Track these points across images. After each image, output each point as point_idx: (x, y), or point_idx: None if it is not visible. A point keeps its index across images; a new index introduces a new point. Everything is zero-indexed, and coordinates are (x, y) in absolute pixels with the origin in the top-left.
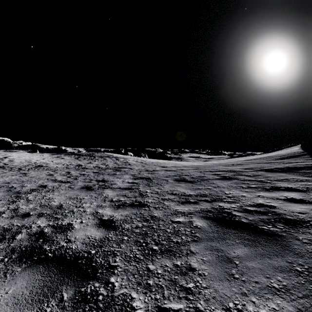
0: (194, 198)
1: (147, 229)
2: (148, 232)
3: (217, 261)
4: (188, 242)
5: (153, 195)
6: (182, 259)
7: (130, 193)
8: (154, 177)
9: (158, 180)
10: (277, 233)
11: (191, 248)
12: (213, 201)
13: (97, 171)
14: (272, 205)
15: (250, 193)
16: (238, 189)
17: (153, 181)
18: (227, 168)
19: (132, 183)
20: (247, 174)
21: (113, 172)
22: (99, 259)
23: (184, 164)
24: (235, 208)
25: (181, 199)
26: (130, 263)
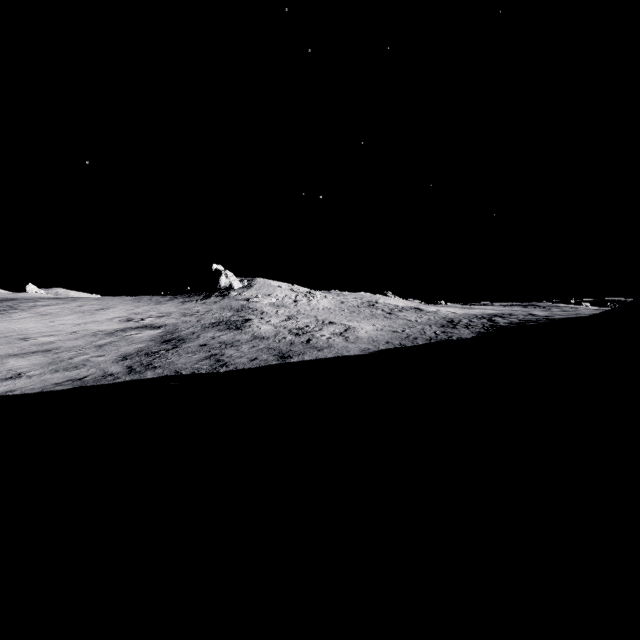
0: None
1: None
2: None
3: None
4: None
5: None
6: None
7: None
8: None
9: None
10: None
11: None
12: None
13: None
14: None
15: None
16: None
17: None
18: None
19: None
20: None
21: None
22: None
23: None
24: None
25: None
26: None
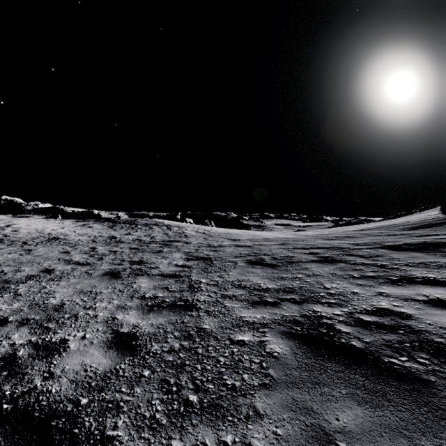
0: (273, 296)
1: (186, 355)
2: (187, 363)
3: (304, 440)
4: (254, 387)
5: (210, 288)
6: (236, 430)
7: (176, 284)
8: (218, 256)
9: (222, 262)
10: (419, 376)
11: (257, 404)
12: (304, 301)
13: (136, 247)
14: (405, 312)
15: (365, 288)
16: (346, 281)
17: (215, 264)
18: (329, 244)
19: (183, 267)
20: (360, 253)
21: (159, 249)
22: (89, 419)
23: (265, 236)
24: (340, 317)
25: (252, 297)
26: (141, 434)
